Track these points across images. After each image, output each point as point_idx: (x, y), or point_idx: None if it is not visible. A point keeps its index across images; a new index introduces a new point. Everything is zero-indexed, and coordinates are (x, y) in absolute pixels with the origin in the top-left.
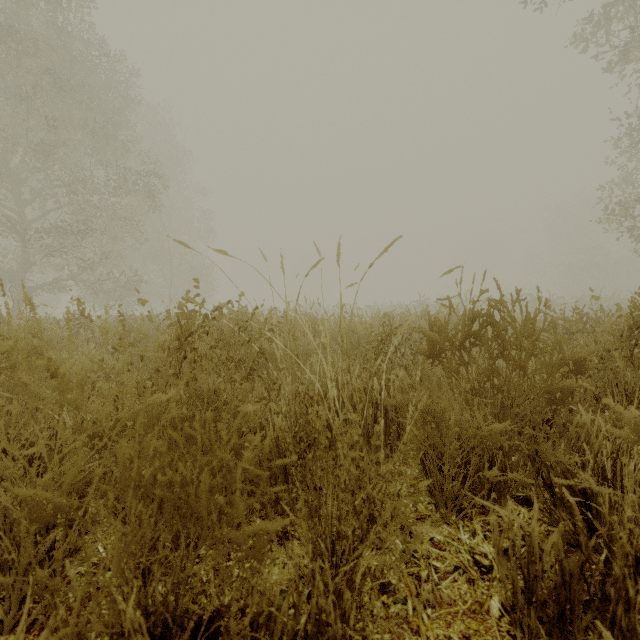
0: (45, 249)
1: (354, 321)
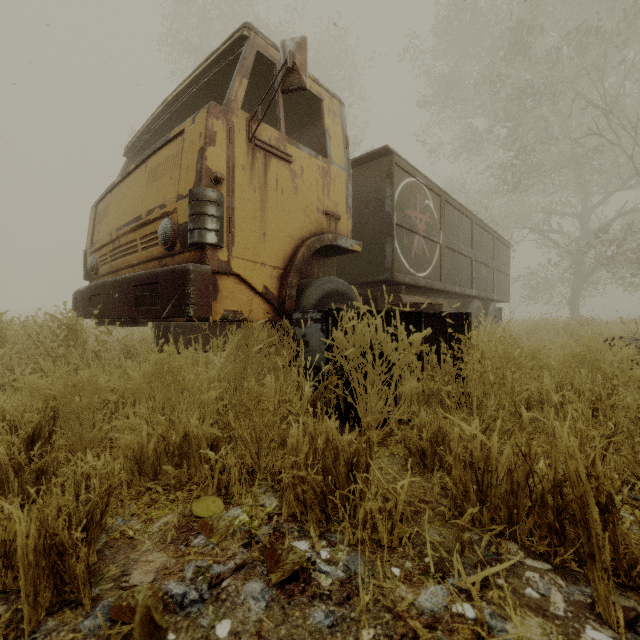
0: None
1: None
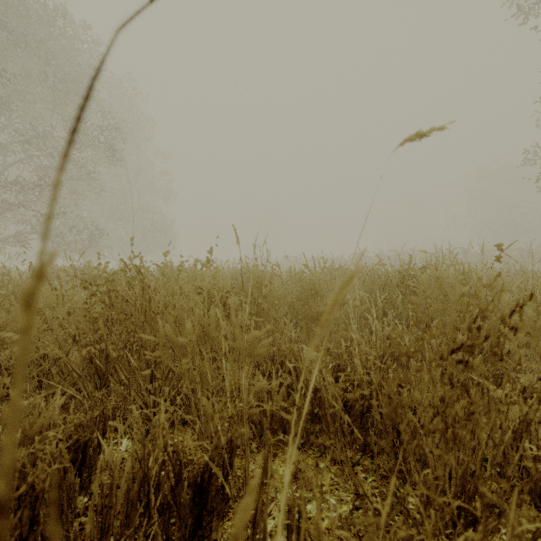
0: (2, 203)
1: (318, 277)
